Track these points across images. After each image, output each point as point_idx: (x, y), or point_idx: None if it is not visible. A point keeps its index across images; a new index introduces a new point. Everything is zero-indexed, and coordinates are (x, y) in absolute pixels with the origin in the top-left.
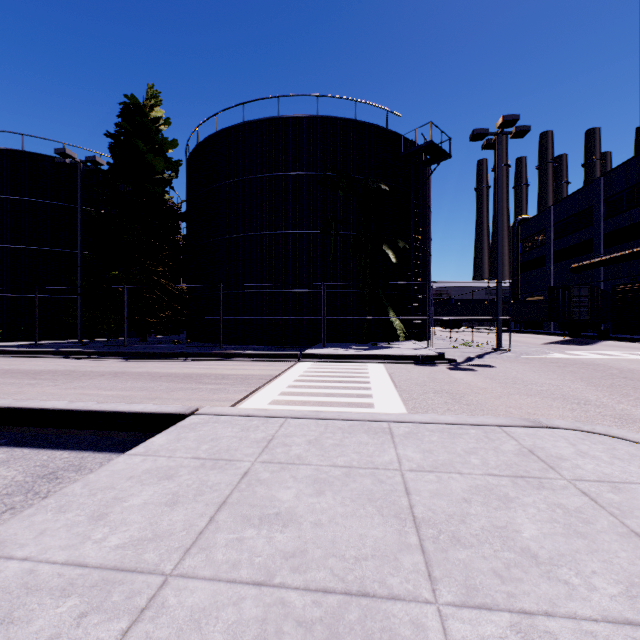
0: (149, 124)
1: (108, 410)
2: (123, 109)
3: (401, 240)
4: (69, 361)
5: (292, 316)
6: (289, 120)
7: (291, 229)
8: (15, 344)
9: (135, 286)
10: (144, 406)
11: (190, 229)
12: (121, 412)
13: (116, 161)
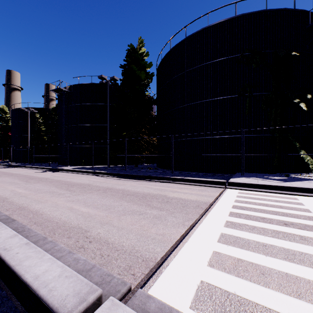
0: (138, 56)
1: (11, 265)
2: (127, 53)
3: (308, 93)
4: (95, 177)
5: (217, 154)
6: (215, 26)
7: (216, 97)
8: (87, 167)
9: (130, 139)
10: (48, 266)
11: (158, 108)
12: (17, 274)
13: (123, 77)
